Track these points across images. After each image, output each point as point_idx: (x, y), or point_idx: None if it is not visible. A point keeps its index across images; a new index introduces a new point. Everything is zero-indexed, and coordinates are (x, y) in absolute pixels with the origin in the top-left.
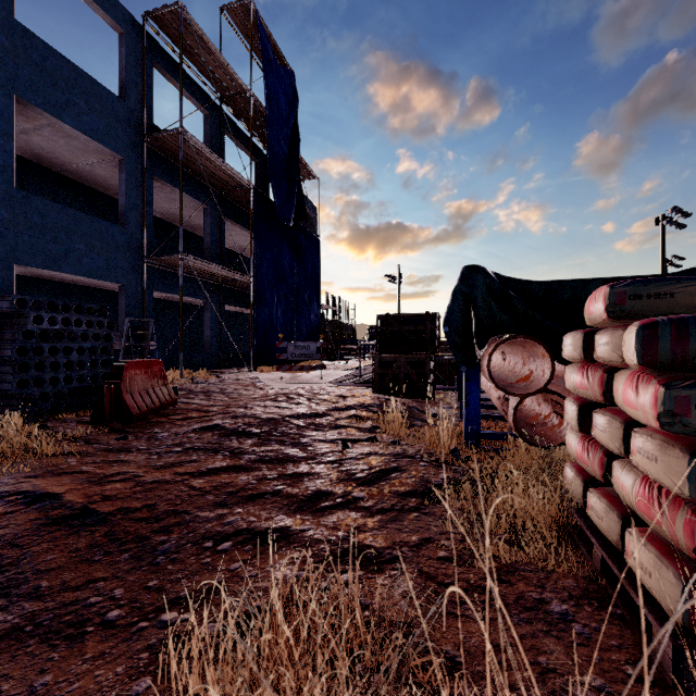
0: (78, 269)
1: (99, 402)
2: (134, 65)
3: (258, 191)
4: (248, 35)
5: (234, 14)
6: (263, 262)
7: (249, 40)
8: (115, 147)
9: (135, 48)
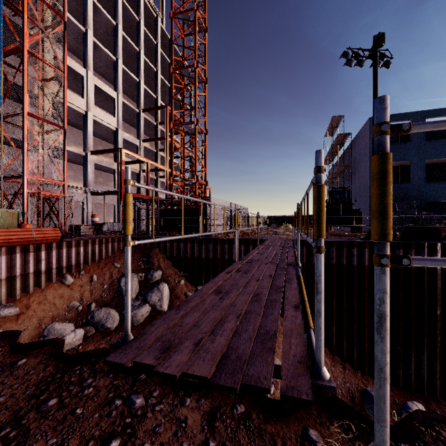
0: (444, 199)
1: None
2: None
3: None
4: None
5: None
6: None
7: None
8: None
9: None
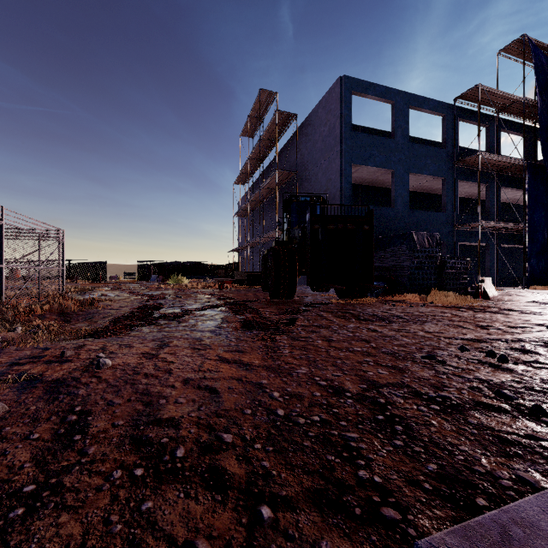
0: None
1: (475, 291)
2: (449, 128)
3: (529, 164)
4: (519, 54)
5: (507, 50)
6: (534, 212)
7: (519, 56)
8: (441, 174)
9: (449, 119)
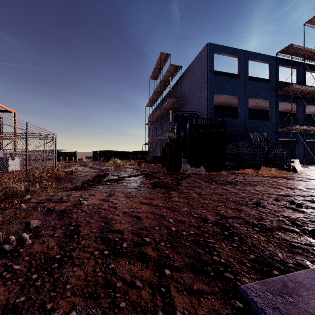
0: None
1: (288, 168)
2: (273, 71)
3: None
4: None
5: (310, 22)
6: None
7: None
8: (268, 98)
9: (273, 65)
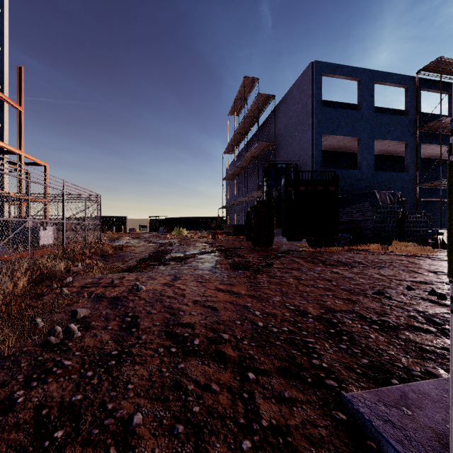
0: None
1: (435, 242)
2: (412, 98)
3: None
4: None
5: None
6: None
7: None
8: (404, 139)
9: (412, 90)
